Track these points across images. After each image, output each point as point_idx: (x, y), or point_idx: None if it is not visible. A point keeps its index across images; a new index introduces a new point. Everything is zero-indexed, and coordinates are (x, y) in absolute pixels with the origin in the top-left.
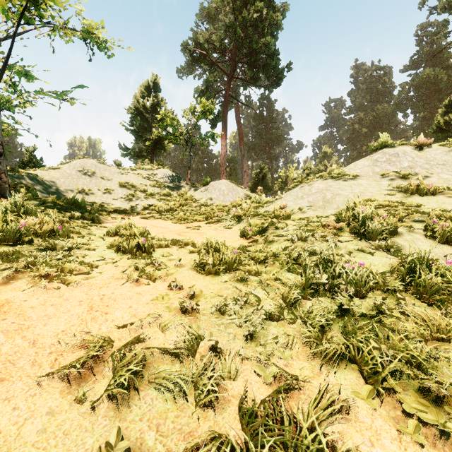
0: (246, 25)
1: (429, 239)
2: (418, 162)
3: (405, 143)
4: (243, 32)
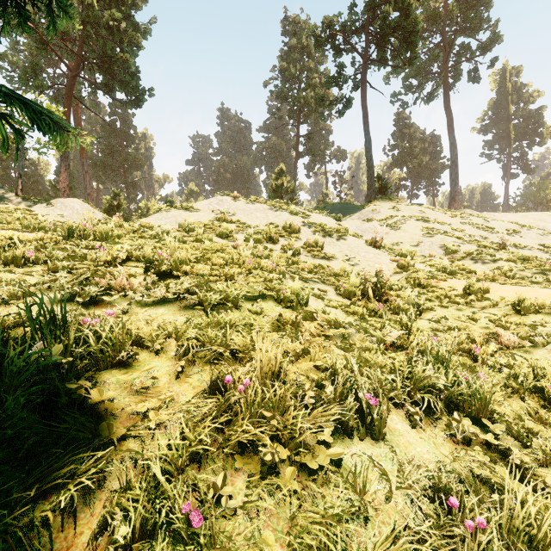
0: (99, 25)
1: (215, 236)
2: (232, 207)
3: (229, 194)
4: (93, 27)
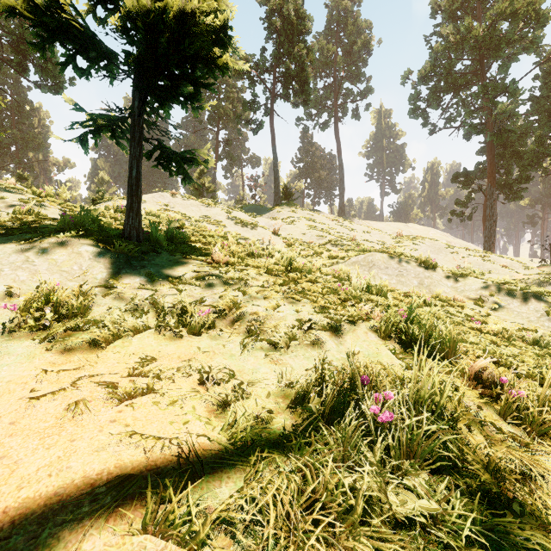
0: None
1: None
2: (172, 201)
3: (167, 191)
4: None
